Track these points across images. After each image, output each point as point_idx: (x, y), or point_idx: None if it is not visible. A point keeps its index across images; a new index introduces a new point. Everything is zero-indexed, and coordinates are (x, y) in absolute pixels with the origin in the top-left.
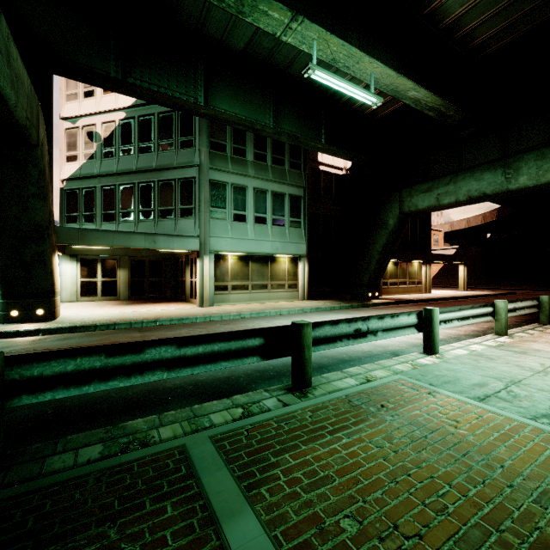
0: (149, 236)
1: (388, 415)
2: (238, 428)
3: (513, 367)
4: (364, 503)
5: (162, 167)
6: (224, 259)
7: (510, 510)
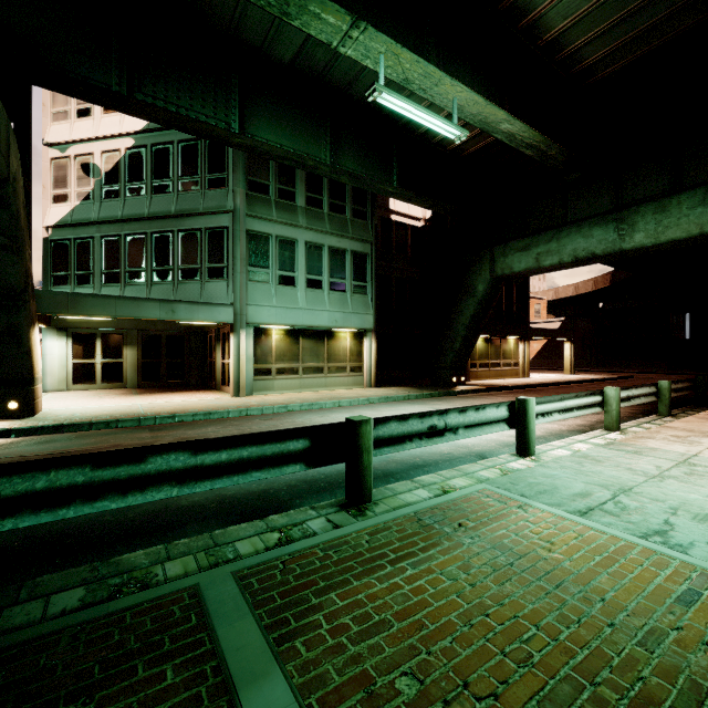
0: (166, 304)
1: (466, 537)
2: (272, 559)
3: (623, 471)
4: (428, 655)
5: (184, 212)
6: (267, 335)
7: (608, 656)
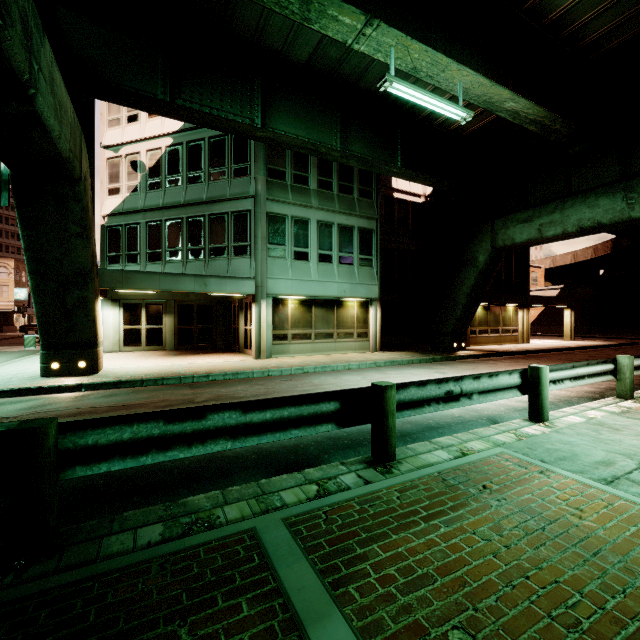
0: (200, 278)
1: (492, 499)
2: (314, 509)
3: None
4: (476, 611)
5: (214, 199)
6: (284, 304)
7: None
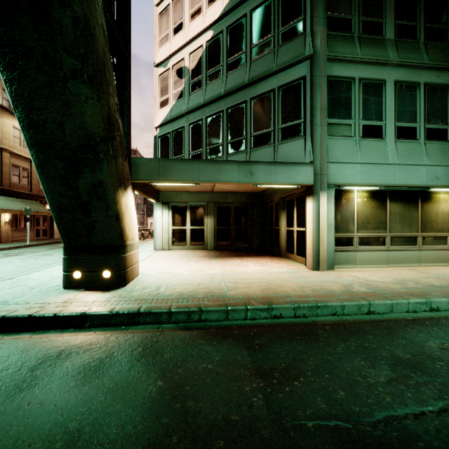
0: (244, 166)
1: None
2: None
3: None
4: None
5: (257, 77)
6: (347, 198)
7: None
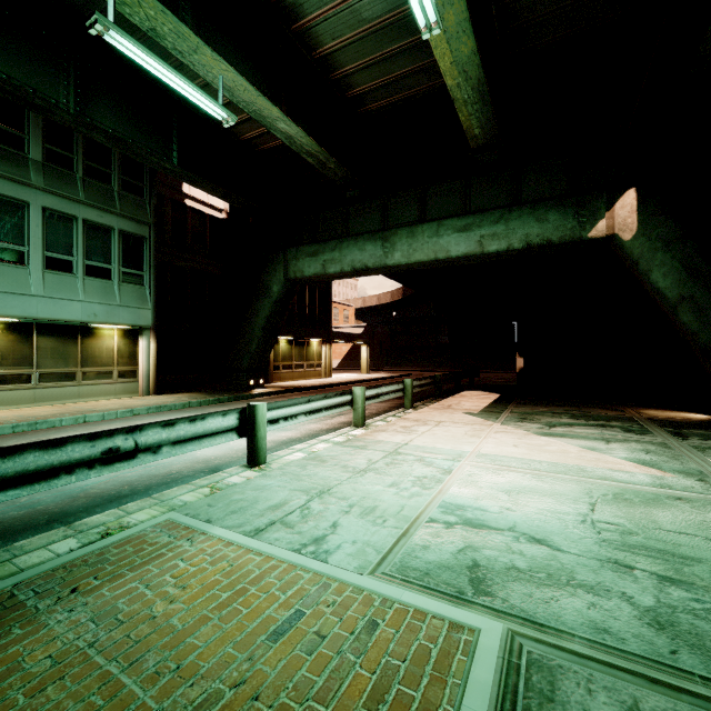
0: None
1: (63, 611)
2: None
3: (338, 469)
4: None
5: None
6: None
7: None
